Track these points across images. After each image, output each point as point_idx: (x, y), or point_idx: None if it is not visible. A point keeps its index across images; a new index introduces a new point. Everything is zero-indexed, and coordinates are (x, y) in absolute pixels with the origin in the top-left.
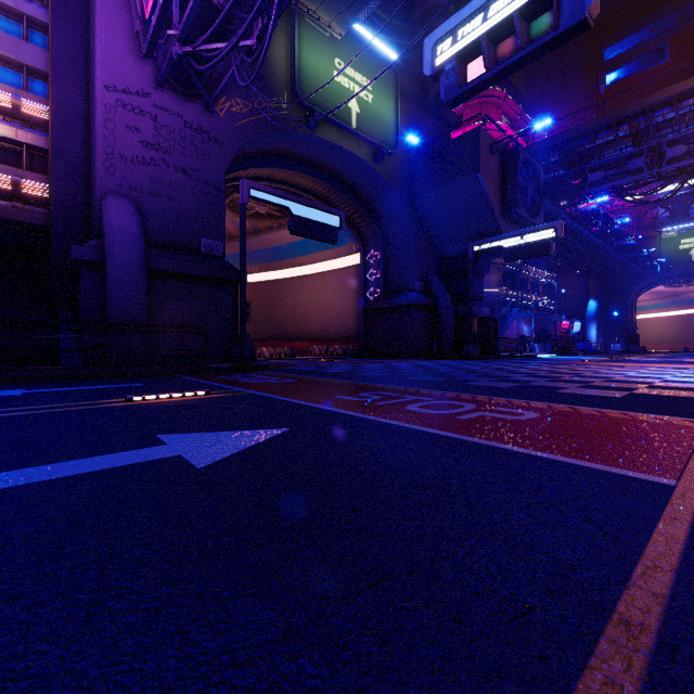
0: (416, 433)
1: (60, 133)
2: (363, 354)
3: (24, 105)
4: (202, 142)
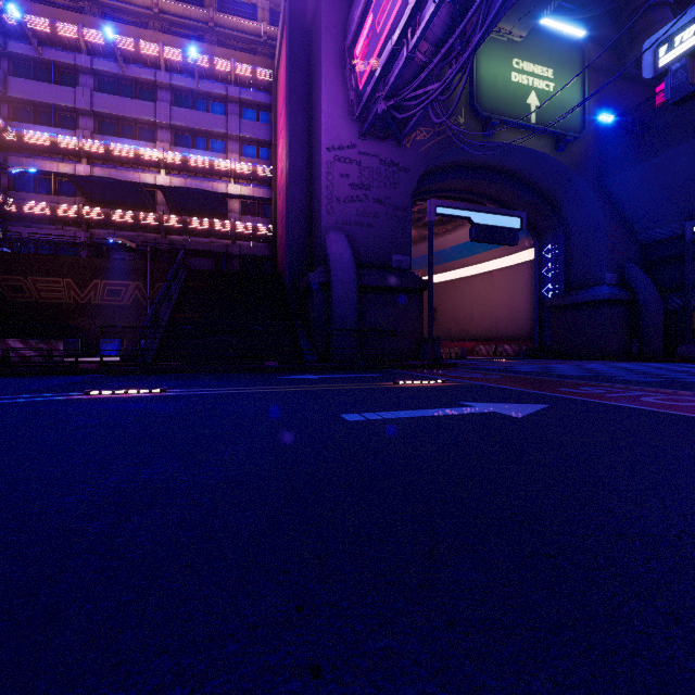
0: (668, 414)
1: (293, 189)
2: (539, 354)
3: (258, 170)
4: (393, 174)
